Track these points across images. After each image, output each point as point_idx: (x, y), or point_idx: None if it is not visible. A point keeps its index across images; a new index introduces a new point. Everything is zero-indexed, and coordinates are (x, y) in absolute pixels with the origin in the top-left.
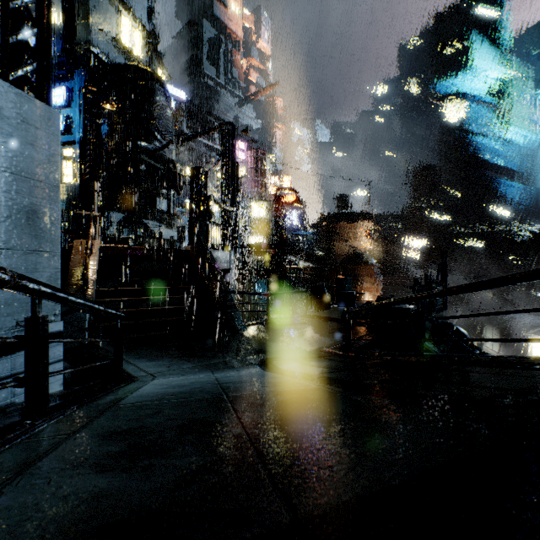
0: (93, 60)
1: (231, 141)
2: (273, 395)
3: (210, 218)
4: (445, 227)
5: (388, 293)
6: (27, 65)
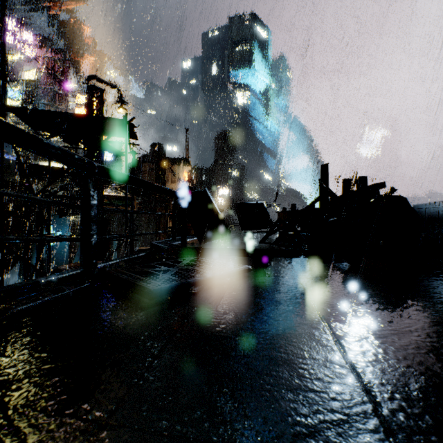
0: None
1: None
2: None
3: None
4: (236, 182)
5: None
6: None
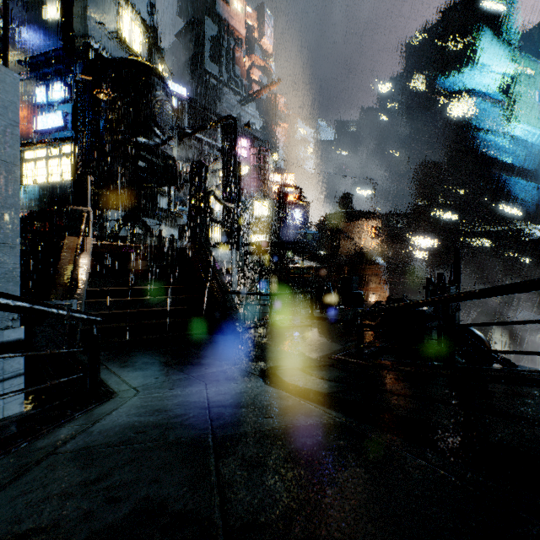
0: (91, 54)
1: (233, 135)
2: (278, 438)
3: (210, 214)
4: (451, 226)
5: (393, 293)
6: None
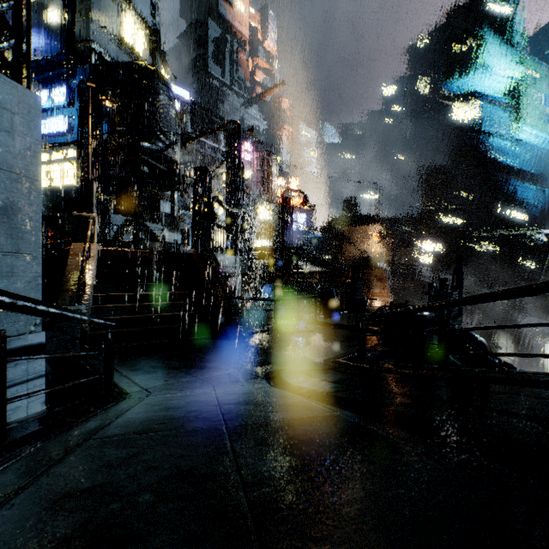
0: (94, 58)
1: (236, 141)
2: (283, 426)
3: (214, 220)
4: (456, 230)
5: (398, 298)
6: (2, 42)
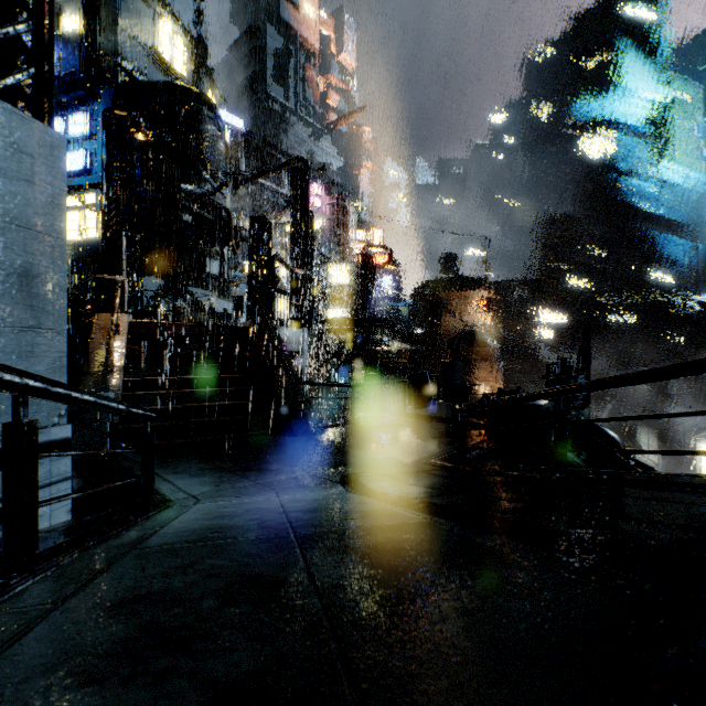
0: (122, 77)
1: (304, 183)
2: (361, 534)
3: (276, 284)
4: (585, 296)
5: (510, 383)
6: (20, 71)
